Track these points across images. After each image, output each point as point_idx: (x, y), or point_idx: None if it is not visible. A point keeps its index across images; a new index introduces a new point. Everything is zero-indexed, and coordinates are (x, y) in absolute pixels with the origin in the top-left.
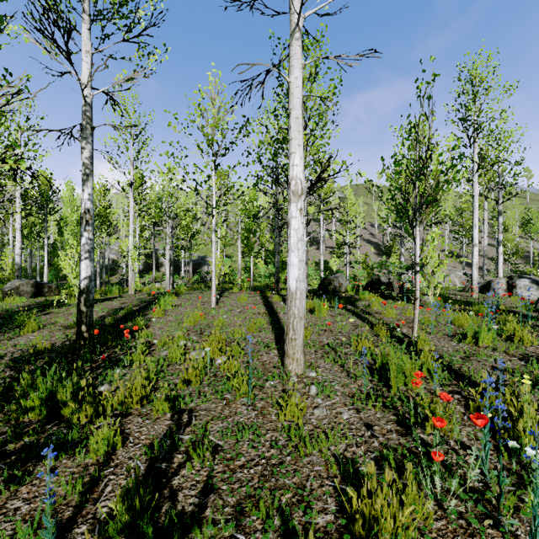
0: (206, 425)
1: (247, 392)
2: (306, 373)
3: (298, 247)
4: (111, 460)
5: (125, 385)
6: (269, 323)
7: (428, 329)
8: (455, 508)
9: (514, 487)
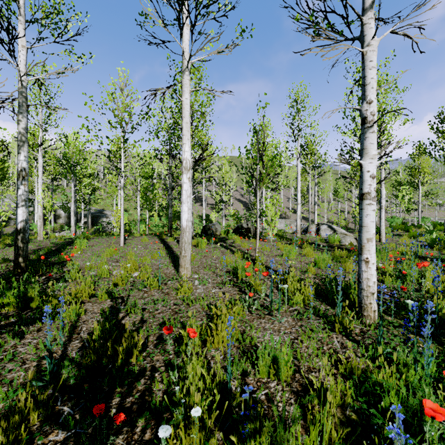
0: (135, 302)
1: (157, 286)
2: (192, 276)
3: (187, 200)
4: (80, 320)
5: (70, 290)
6: (166, 254)
7: (265, 253)
8: (256, 312)
9: (281, 304)
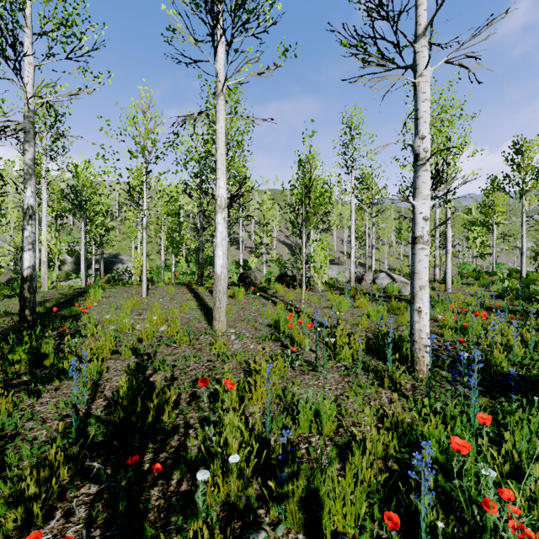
0: (163, 358)
1: (188, 341)
2: (228, 330)
3: (223, 244)
4: (102, 378)
5: (87, 347)
6: (197, 306)
7: (312, 304)
8: (300, 369)
9: (328, 360)
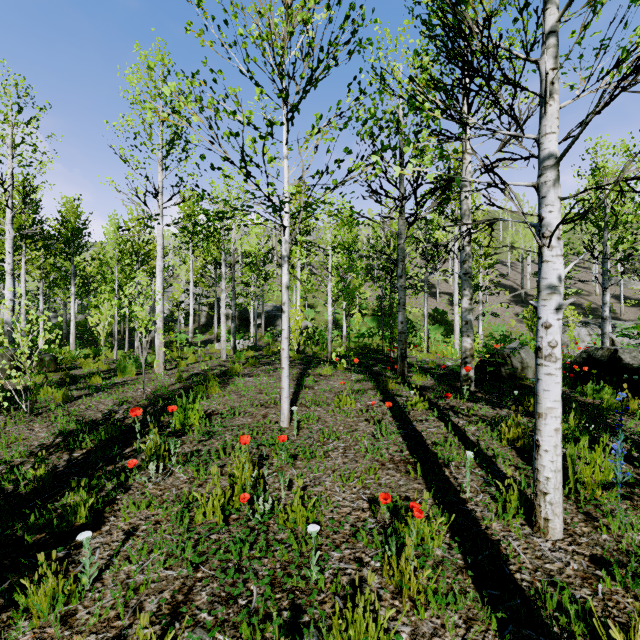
0: None
1: None
2: None
3: None
4: None
5: None
6: (443, 530)
7: None
8: None
9: None
